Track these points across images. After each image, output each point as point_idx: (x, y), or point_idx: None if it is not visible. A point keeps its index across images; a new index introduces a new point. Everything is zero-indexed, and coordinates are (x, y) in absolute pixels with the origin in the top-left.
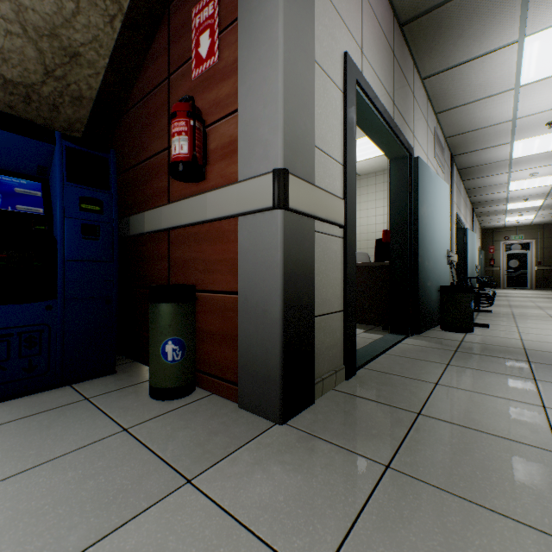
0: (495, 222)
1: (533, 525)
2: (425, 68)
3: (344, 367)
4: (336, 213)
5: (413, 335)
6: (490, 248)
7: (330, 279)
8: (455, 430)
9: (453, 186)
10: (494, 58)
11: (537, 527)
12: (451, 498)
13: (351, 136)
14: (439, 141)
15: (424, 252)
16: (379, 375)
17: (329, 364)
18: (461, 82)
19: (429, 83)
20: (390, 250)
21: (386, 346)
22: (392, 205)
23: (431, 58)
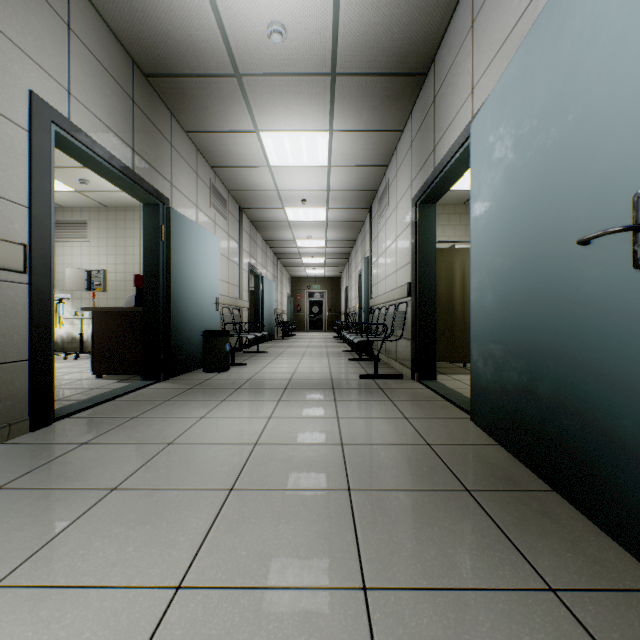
0: (300, 272)
1: (91, 487)
2: (186, 123)
3: (29, 419)
4: (7, 258)
5: (168, 380)
6: (298, 296)
7: (2, 327)
8: (105, 448)
9: (242, 237)
10: (243, 137)
11: (93, 487)
12: (40, 491)
13: (43, 179)
14: (219, 193)
15: (181, 299)
16: (81, 421)
17: (0, 417)
18: (223, 147)
19: (194, 137)
20: (144, 296)
21: (122, 393)
22: (145, 250)
23: (188, 116)
